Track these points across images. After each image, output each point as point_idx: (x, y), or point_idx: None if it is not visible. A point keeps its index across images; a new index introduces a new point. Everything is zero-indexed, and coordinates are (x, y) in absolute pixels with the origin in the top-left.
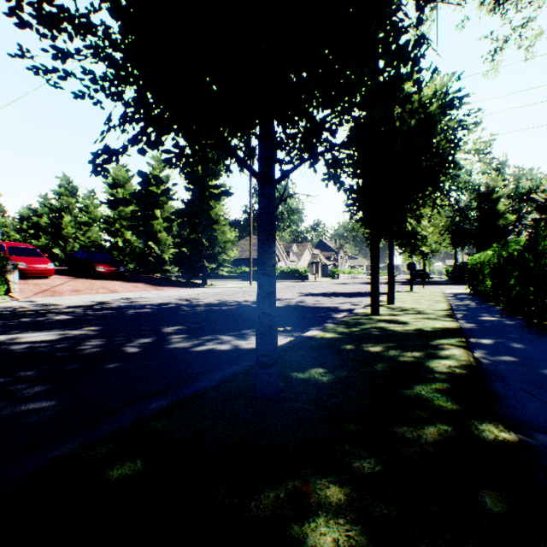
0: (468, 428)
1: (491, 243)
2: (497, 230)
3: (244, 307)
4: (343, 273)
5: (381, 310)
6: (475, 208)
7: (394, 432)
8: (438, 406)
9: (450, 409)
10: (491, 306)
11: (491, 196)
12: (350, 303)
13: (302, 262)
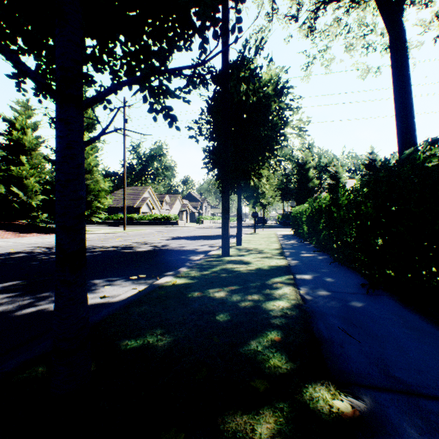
0: (304, 400)
1: (305, 198)
2: (309, 190)
3: (108, 253)
4: (206, 219)
5: (231, 251)
6: (296, 174)
7: (225, 431)
8: (274, 367)
9: (286, 371)
10: (307, 244)
11: (305, 166)
12: (208, 245)
13: (174, 210)
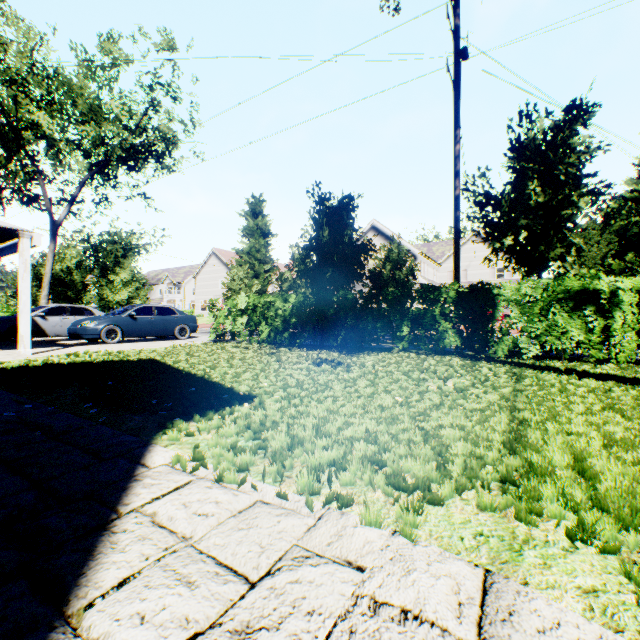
0: None
1: None
2: None
3: None
4: None
5: None
6: None
7: None
8: None
9: None
10: None
11: None
12: None
13: None
